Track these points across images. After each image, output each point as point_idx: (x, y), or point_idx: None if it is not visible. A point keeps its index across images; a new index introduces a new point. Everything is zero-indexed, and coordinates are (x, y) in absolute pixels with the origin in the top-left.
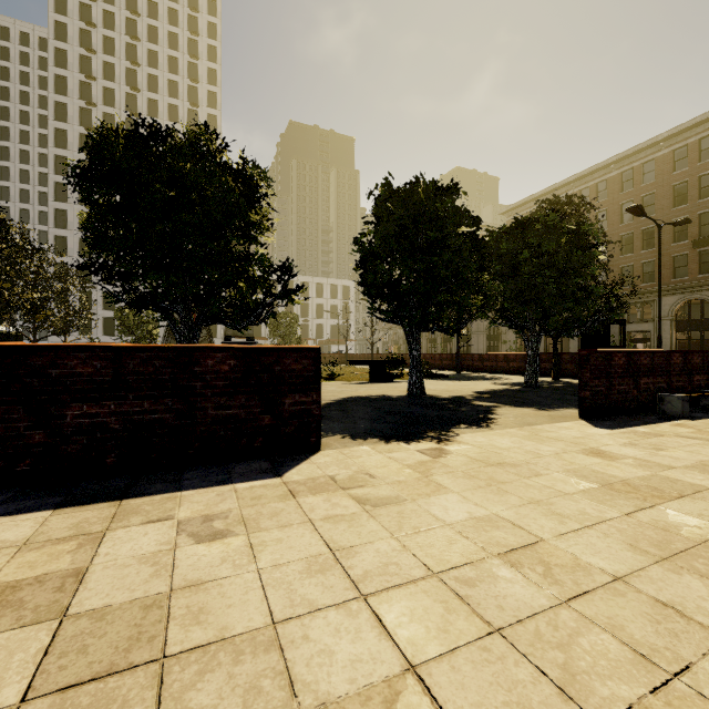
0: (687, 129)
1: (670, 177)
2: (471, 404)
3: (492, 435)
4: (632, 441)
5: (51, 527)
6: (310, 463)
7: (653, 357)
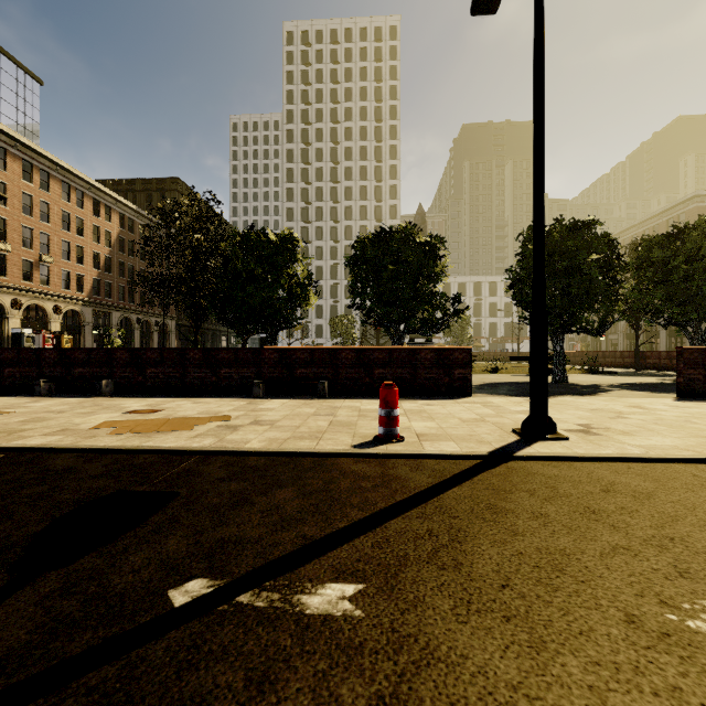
0: None
1: None
2: (596, 388)
3: (579, 398)
4: (678, 405)
5: None
6: (466, 399)
7: None
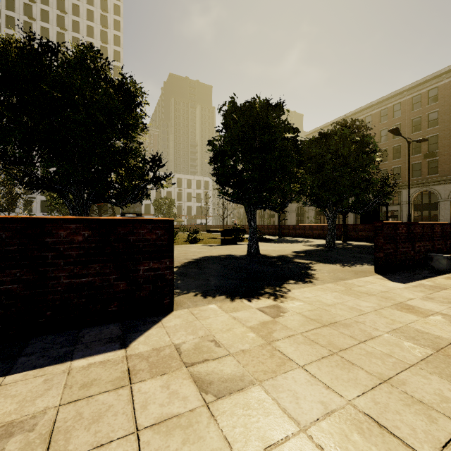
0: (420, 83)
1: (410, 114)
2: (293, 262)
3: (316, 291)
4: (427, 295)
5: None
6: (160, 327)
7: (423, 227)
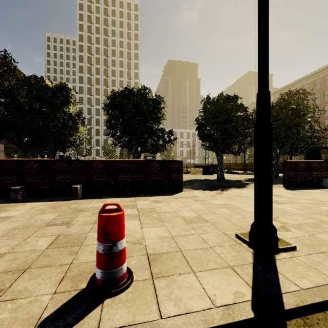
0: None
1: None
2: (241, 182)
3: (242, 190)
4: (294, 193)
5: (124, 200)
6: (180, 193)
7: (320, 163)
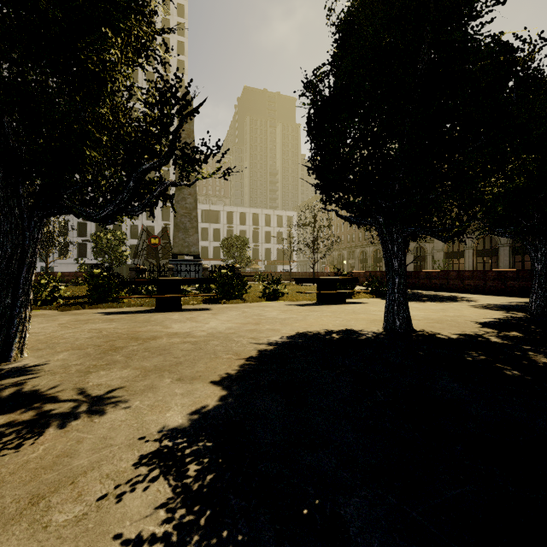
0: None
1: None
2: None
3: None
4: None
5: None
6: None
7: None
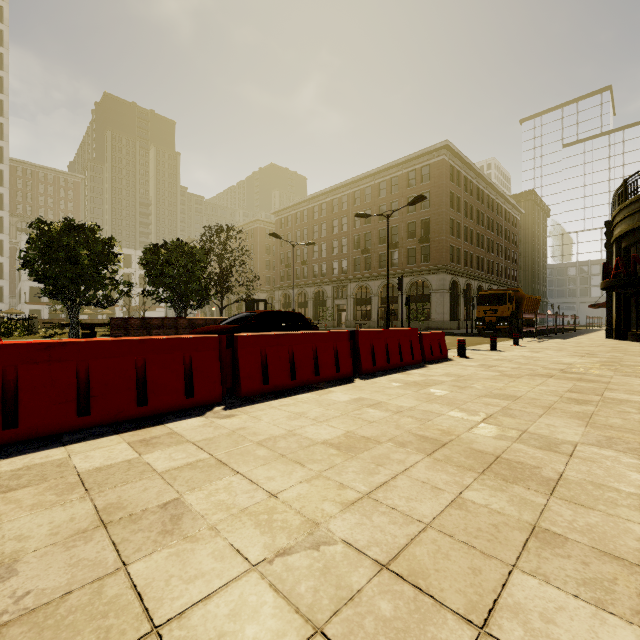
0: (359, 180)
1: (353, 208)
2: None
3: None
4: None
5: None
6: None
7: (163, 320)
